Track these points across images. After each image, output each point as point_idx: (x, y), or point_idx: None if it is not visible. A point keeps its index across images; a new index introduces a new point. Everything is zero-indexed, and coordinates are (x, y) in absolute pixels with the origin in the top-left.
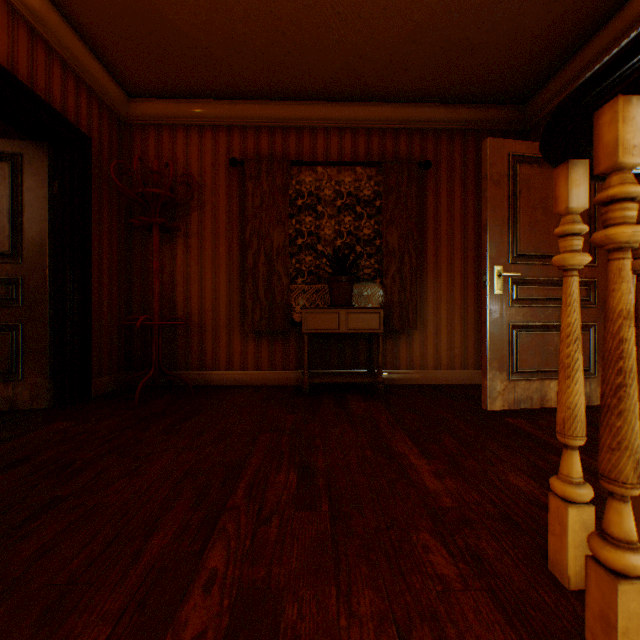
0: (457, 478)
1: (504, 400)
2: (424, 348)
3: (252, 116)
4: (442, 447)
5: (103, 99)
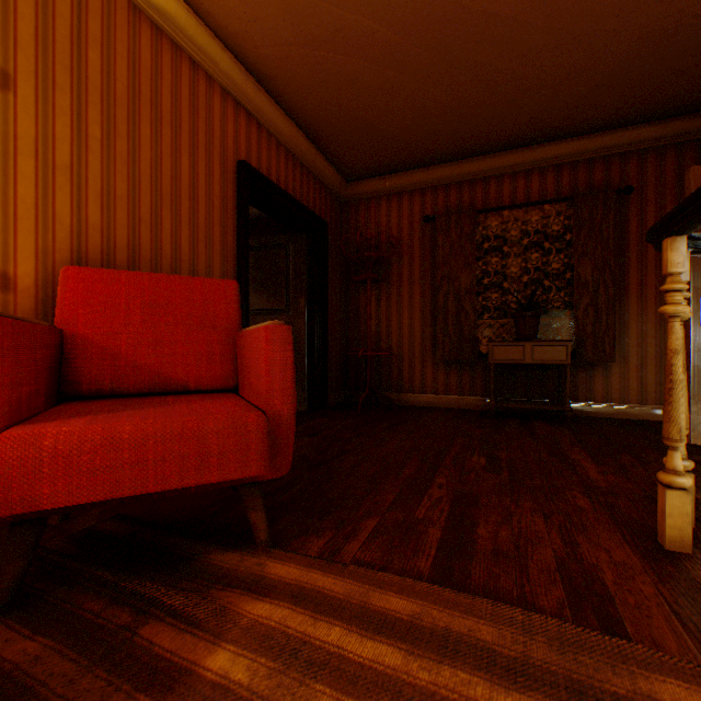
0: (618, 476)
1: None
2: (624, 381)
3: (441, 177)
4: (615, 460)
5: (332, 191)
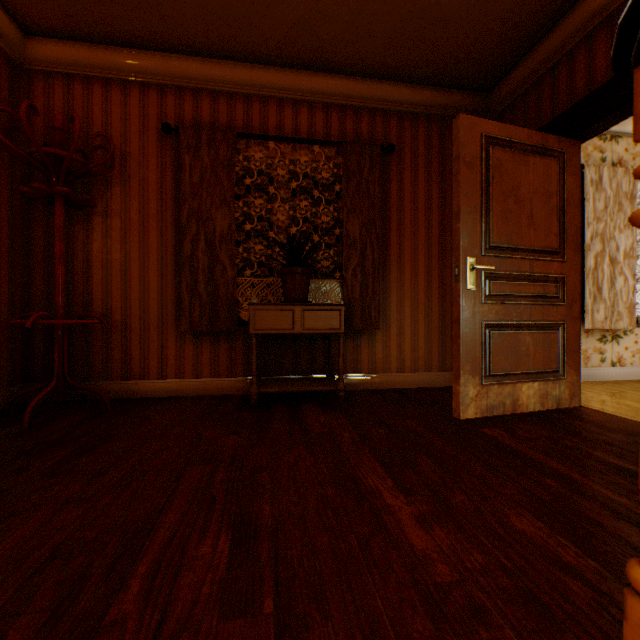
0: (449, 526)
1: (477, 407)
2: (387, 349)
3: (190, 75)
4: (421, 475)
5: None
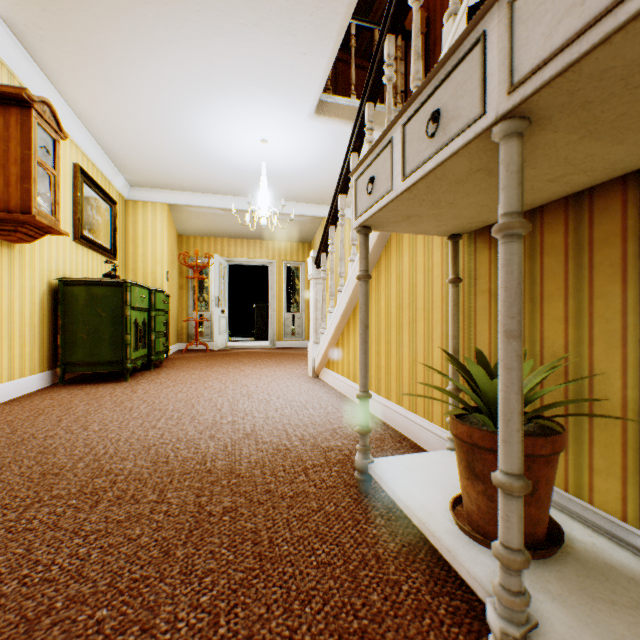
0: None
1: None
2: None
3: None
4: None
5: None
